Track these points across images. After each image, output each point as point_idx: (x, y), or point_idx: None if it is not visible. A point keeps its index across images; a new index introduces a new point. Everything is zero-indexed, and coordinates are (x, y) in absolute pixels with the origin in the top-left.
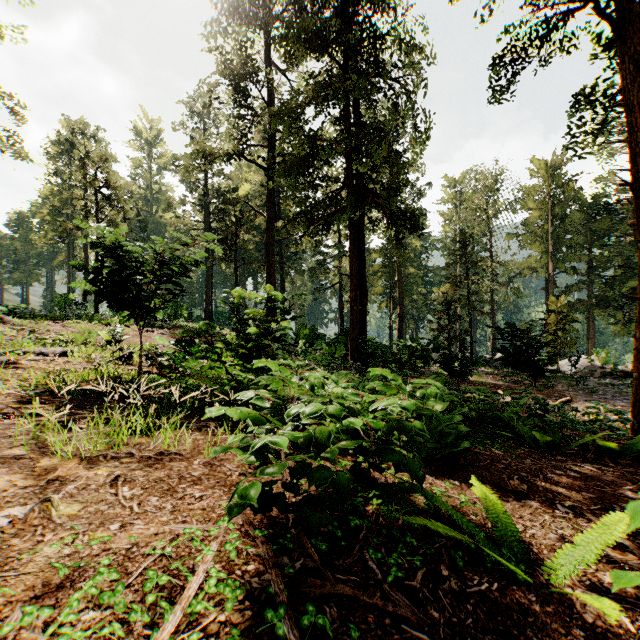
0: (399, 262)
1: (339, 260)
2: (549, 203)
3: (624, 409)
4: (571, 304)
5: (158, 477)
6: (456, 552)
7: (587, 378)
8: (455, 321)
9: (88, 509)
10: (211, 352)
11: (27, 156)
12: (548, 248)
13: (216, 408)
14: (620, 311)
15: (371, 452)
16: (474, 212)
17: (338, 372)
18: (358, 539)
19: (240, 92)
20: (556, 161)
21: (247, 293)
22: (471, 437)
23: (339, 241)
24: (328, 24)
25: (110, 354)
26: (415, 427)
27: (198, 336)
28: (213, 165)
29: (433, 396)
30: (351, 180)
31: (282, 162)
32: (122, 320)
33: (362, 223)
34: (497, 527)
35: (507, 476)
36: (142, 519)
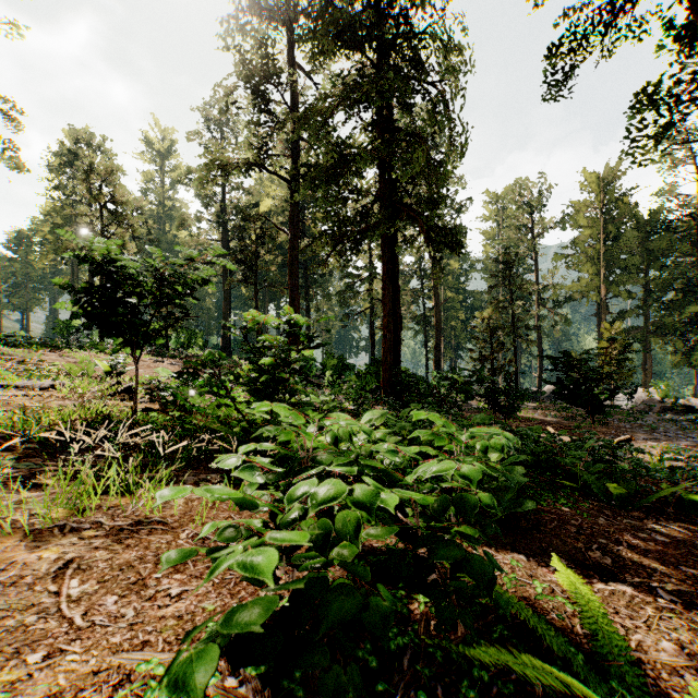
0: (436, 285)
1: (370, 283)
2: (601, 220)
3: (689, 448)
4: (625, 331)
5: (126, 561)
6: (548, 692)
7: (645, 413)
8: (499, 350)
9: (7, 623)
10: (217, 387)
11: (24, 167)
12: (600, 270)
13: (174, 489)
14: (680, 339)
15: (421, 543)
16: (519, 230)
17: (370, 411)
18: (401, 670)
19: (260, 96)
20: (609, 174)
21: (262, 317)
22: (528, 488)
23: (370, 262)
24: (358, 20)
25: (107, 388)
26: (484, 503)
27: (203, 367)
28: (230, 177)
29: (499, 450)
30: (384, 193)
31: (307, 173)
32: (116, 349)
33: (396, 241)
34: (597, 640)
35: (584, 545)
36: (83, 640)
